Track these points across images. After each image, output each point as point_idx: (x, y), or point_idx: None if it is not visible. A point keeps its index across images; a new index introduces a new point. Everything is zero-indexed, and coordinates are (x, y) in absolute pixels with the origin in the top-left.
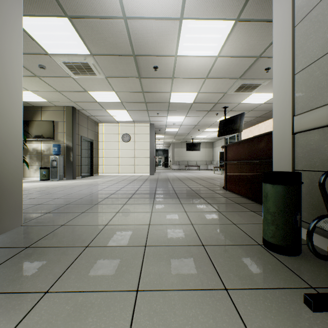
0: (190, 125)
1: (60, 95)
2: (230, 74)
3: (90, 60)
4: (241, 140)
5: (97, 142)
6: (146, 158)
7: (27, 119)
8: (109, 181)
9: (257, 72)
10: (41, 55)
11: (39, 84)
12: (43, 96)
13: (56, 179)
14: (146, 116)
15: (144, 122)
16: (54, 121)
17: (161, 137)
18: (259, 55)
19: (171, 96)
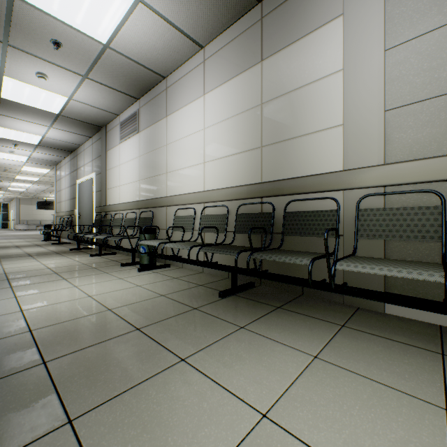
0: (40, 189)
1: None
2: None
3: None
4: None
5: None
6: None
7: None
8: None
9: None
10: None
11: None
12: None
13: None
14: None
15: None
16: None
17: None
18: None
19: (17, 177)
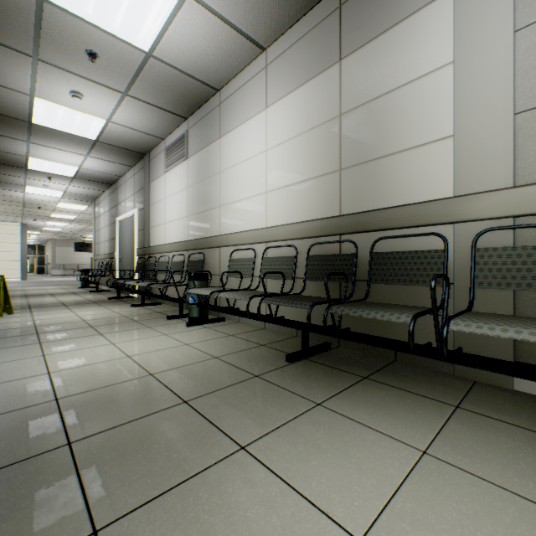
0: (77, 228)
1: None
2: None
3: None
4: None
5: None
6: (16, 261)
7: None
8: None
9: None
10: None
11: None
12: None
13: None
14: (20, 219)
15: (14, 222)
16: None
17: (34, 233)
18: None
19: (52, 215)
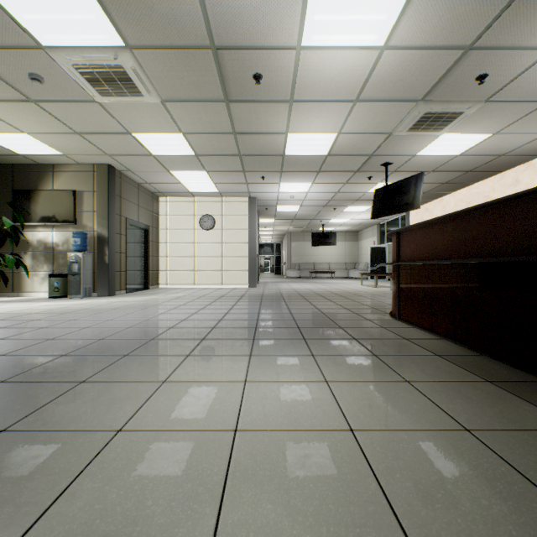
0: (321, 199)
1: (82, 140)
2: (405, 91)
3: (126, 59)
4: (439, 217)
5: (156, 230)
6: (242, 257)
7: (29, 187)
8: (174, 300)
9: (459, 86)
10: (29, 50)
11: (40, 119)
12: (52, 144)
13: (78, 295)
14: (243, 183)
15: (239, 195)
16: (75, 190)
17: (268, 222)
18: (470, 44)
19: (287, 141)
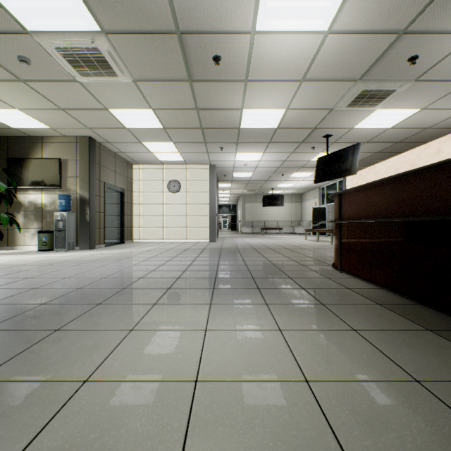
0: (271, 167)
1: (66, 115)
2: (345, 71)
3: (102, 43)
4: (378, 180)
5: (130, 193)
6: (204, 216)
7: (21, 156)
8: (145, 253)
9: (393, 66)
10: (17, 35)
11: (29, 96)
12: (40, 119)
13: (63, 248)
14: (204, 153)
15: (201, 163)
16: (60, 159)
17: (226, 186)
18: (404, 28)
19: (242, 116)
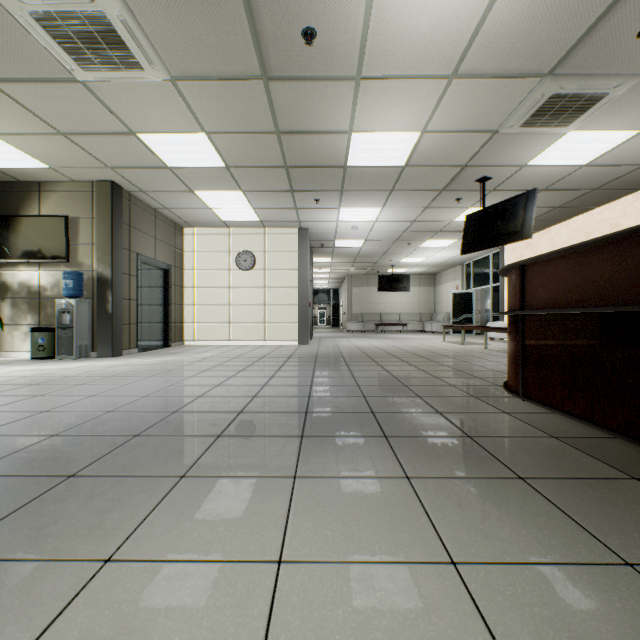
0: (392, 231)
1: (70, 145)
2: (527, 58)
3: (109, 1)
4: (613, 233)
5: (180, 271)
6: (290, 306)
7: (7, 212)
8: (196, 363)
9: (610, 47)
10: None
11: (6, 111)
12: (31, 151)
13: (70, 356)
14: (291, 208)
15: (287, 225)
16: (67, 216)
17: (324, 262)
18: None
19: (351, 144)
